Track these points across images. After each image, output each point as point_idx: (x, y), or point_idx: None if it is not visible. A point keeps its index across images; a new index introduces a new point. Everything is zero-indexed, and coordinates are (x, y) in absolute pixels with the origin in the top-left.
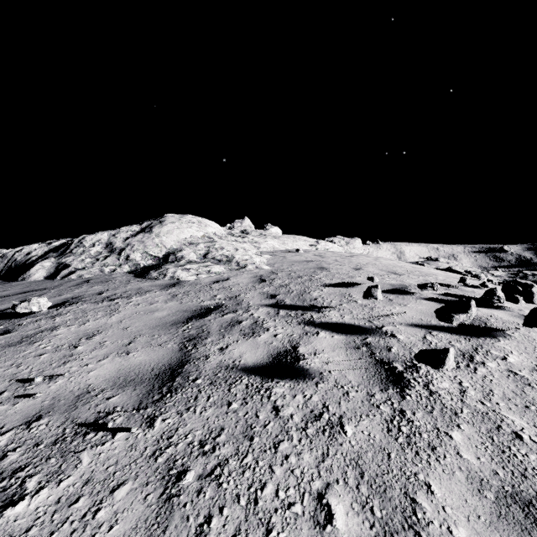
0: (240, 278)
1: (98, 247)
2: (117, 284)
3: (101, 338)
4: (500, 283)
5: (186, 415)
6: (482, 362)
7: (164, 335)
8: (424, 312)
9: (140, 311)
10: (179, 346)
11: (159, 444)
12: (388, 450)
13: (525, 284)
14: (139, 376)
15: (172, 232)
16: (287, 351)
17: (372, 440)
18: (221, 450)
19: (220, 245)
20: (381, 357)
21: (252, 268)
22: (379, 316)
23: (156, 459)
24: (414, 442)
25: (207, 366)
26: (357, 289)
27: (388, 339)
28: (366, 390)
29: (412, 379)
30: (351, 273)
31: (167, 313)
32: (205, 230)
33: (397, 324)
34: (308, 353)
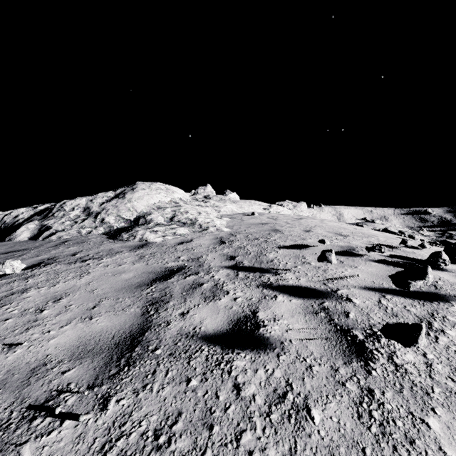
0: (202, 240)
1: (77, 211)
2: (91, 245)
3: (67, 301)
4: (430, 242)
5: (142, 395)
6: (442, 329)
7: (128, 298)
8: (374, 274)
9: (108, 273)
10: (141, 310)
11: (110, 434)
12: (362, 445)
13: (455, 244)
14: (99, 345)
15: (142, 198)
16: (247, 316)
17: (342, 430)
18: (177, 444)
19: (185, 209)
20: (340, 324)
21: (214, 230)
22: (333, 279)
23: (104, 455)
24: (389, 433)
25: (168, 333)
26: (309, 250)
27: (345, 303)
28: (329, 363)
29: (374, 350)
30: (303, 235)
31: (133, 275)
32: (172, 196)
33: (351, 287)
34: (267, 319)
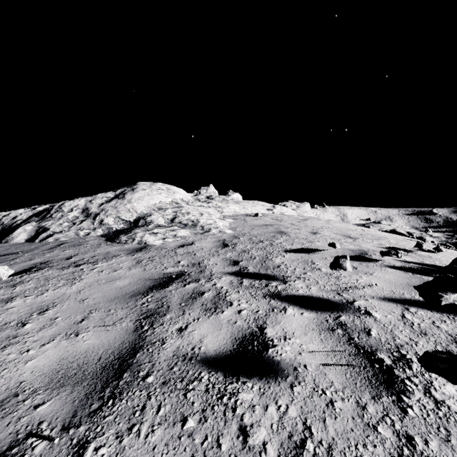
0: (204, 243)
1: (75, 212)
2: (88, 248)
3: (53, 313)
4: (440, 244)
5: (127, 441)
6: None
7: (121, 309)
8: (393, 282)
9: (102, 279)
10: (134, 324)
11: None
12: None
13: None
14: (82, 369)
15: (143, 199)
16: (253, 333)
17: None
18: None
19: (186, 210)
20: (361, 344)
21: (216, 232)
22: (347, 288)
23: None
24: None
25: (162, 355)
26: (318, 255)
27: (364, 318)
28: (354, 398)
29: (407, 379)
30: (310, 238)
31: (128, 282)
32: (174, 196)
33: (368, 297)
34: (277, 337)
